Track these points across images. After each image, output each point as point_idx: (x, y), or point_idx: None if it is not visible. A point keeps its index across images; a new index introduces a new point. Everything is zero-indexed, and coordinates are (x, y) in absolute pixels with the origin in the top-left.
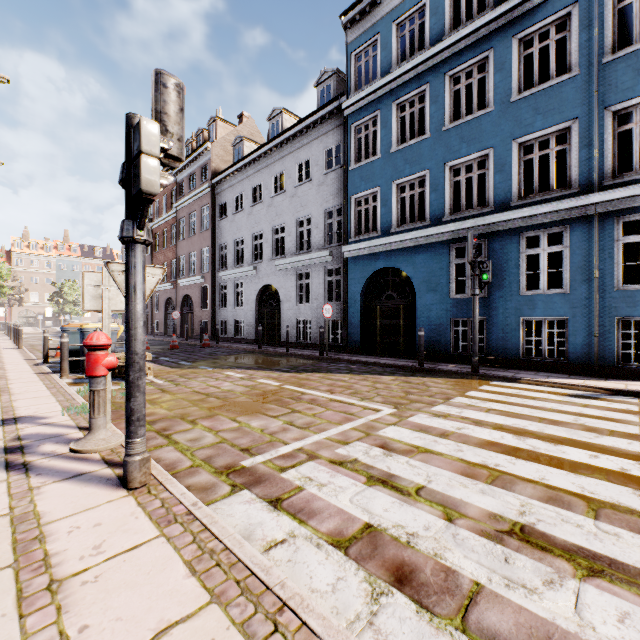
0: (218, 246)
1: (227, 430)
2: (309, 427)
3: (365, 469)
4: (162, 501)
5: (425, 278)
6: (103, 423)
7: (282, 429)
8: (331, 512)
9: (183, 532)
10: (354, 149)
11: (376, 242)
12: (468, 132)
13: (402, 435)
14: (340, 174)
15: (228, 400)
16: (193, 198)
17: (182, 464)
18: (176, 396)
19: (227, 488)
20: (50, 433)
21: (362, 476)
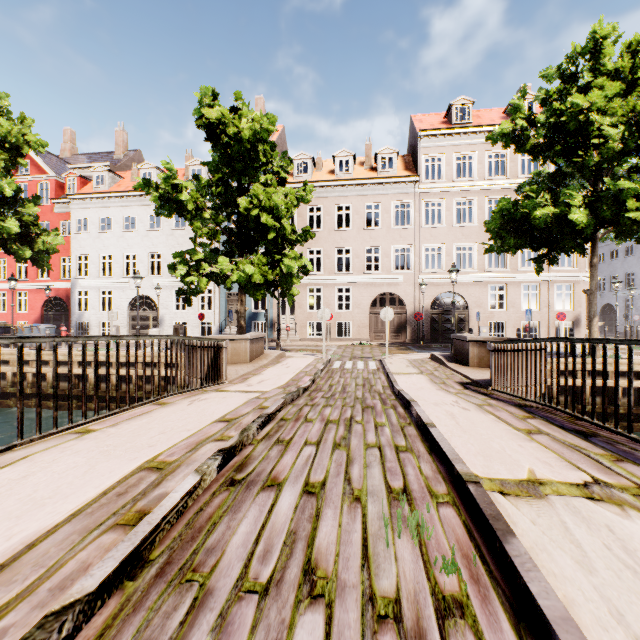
0: None
1: None
2: None
3: None
4: None
5: None
6: None
7: None
8: None
9: None
10: None
11: None
12: None
13: None
14: None
15: None
16: None
17: None
18: None
19: None
20: None
21: None
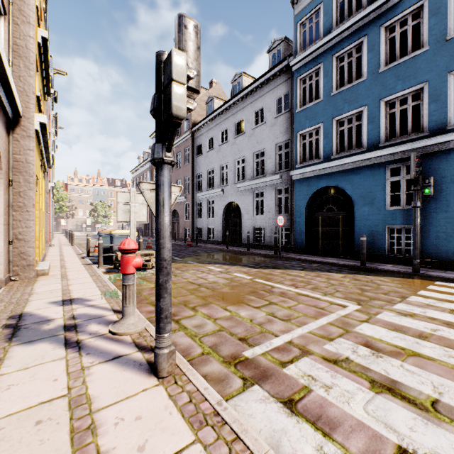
0: (196, 175)
1: (222, 318)
2: (290, 319)
3: (362, 371)
4: (189, 395)
5: (362, 194)
6: (132, 311)
7: (267, 320)
8: (351, 424)
9: (217, 439)
10: (300, 96)
11: (319, 166)
12: (403, 71)
13: (380, 334)
14: (288, 116)
15: (215, 290)
16: (179, 142)
17: (194, 350)
18: (176, 285)
19: (239, 381)
20: (94, 314)
21: (363, 379)
